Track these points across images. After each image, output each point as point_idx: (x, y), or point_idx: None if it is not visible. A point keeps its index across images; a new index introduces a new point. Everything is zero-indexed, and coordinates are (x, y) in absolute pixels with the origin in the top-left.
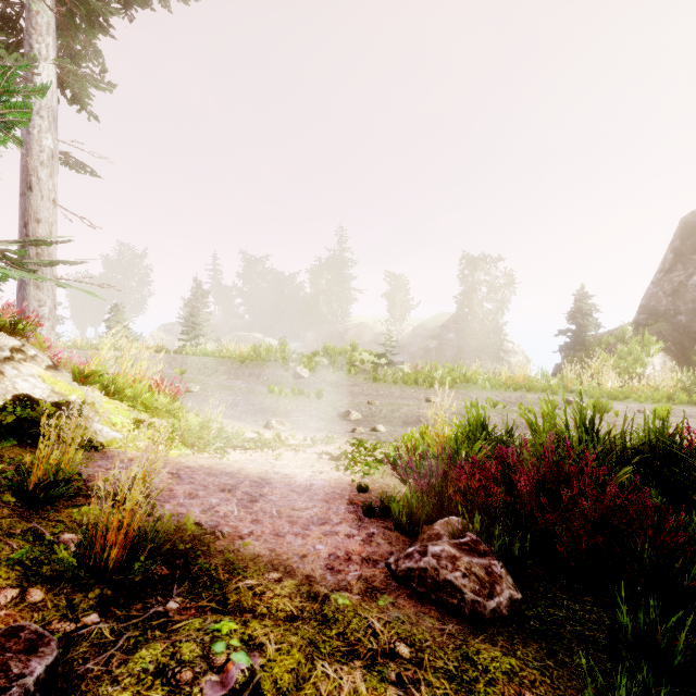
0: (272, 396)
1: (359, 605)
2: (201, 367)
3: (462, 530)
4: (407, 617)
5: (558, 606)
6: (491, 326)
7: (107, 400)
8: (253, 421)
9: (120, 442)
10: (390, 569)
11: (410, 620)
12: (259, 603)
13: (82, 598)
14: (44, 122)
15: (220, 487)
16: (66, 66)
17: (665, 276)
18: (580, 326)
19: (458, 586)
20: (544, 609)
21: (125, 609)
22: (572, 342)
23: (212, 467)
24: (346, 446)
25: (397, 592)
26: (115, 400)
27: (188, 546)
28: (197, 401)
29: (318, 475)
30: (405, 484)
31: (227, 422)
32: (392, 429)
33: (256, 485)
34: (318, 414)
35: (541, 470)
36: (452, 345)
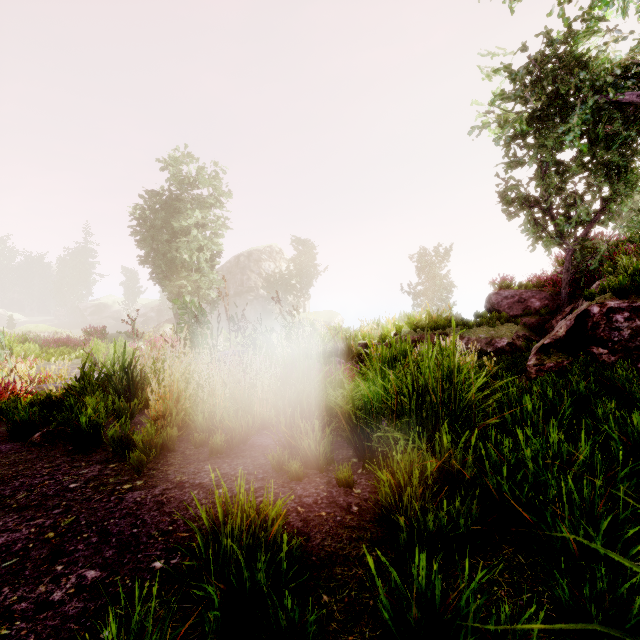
0: None
1: None
2: None
3: None
4: None
5: None
6: None
7: None
8: None
9: None
10: None
11: None
12: None
13: None
14: None
15: None
16: None
17: None
18: None
19: None
20: None
21: None
22: None
23: None
24: None
25: None
26: None
27: None
28: None
29: None
30: None
31: None
32: None
33: None
34: None
35: None
36: (154, 320)
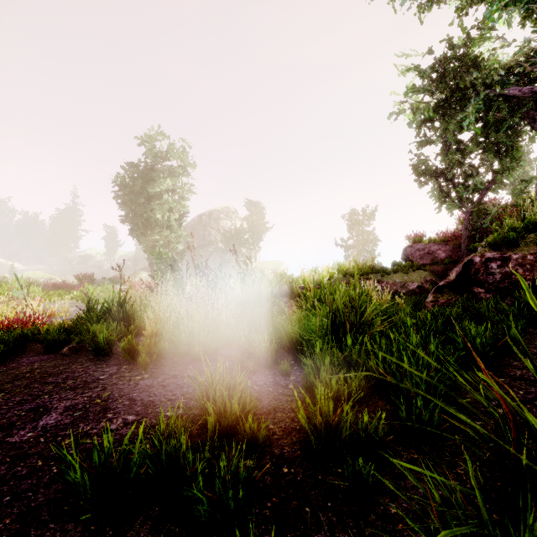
0: None
1: None
2: None
3: None
4: None
5: None
6: None
7: None
8: None
9: None
10: None
11: None
12: None
13: None
14: None
15: None
16: None
17: None
18: None
19: None
20: None
21: None
22: None
23: None
24: None
25: None
26: None
27: None
28: None
29: None
30: None
31: None
32: None
33: None
34: None
35: None
36: (131, 268)
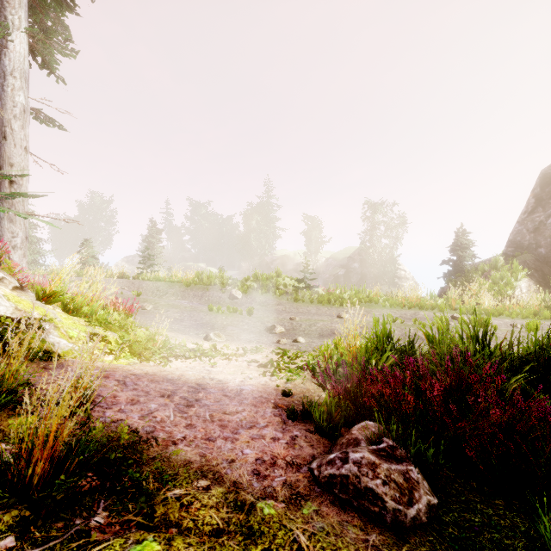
0: (211, 313)
1: (284, 514)
2: (154, 289)
3: (379, 435)
4: (331, 527)
5: (472, 510)
6: (387, 258)
7: (66, 316)
8: (195, 334)
9: (75, 352)
10: (313, 474)
11: (334, 531)
12: (185, 515)
13: (1, 518)
14: (16, 81)
15: (160, 393)
16: (36, 35)
17: (528, 217)
18: (459, 257)
19: (379, 494)
20: (460, 514)
21: (45, 529)
22: (453, 269)
23: (156, 374)
24: (272, 355)
25: (320, 498)
26: (74, 317)
27: (120, 455)
28: (149, 318)
29: (247, 381)
30: (323, 390)
31: (173, 335)
32: (310, 340)
33: (192, 391)
34: (248, 328)
35: (447, 379)
36: (357, 272)
